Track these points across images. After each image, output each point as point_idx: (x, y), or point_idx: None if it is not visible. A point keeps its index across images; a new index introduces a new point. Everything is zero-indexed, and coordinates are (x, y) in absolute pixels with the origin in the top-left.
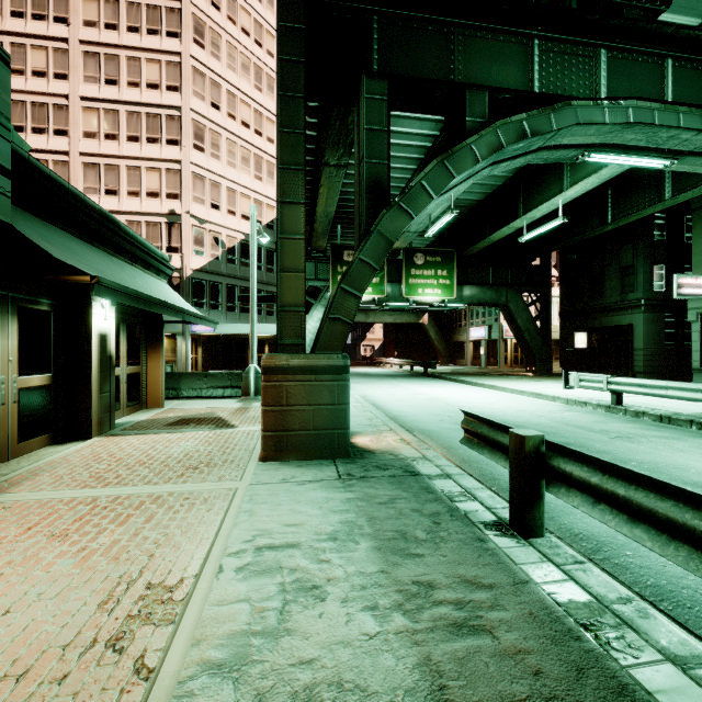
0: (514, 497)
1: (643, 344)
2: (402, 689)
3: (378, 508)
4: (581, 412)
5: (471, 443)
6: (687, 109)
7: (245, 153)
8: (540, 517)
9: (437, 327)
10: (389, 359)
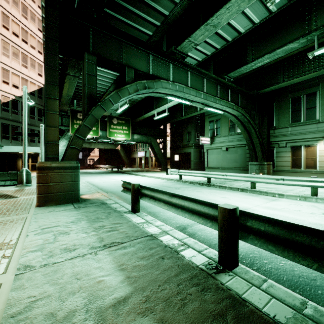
0: (132, 202)
1: (193, 159)
2: (92, 242)
3: (90, 213)
4: (169, 182)
5: (124, 191)
6: (192, 89)
7: (15, 50)
8: (138, 206)
9: (124, 151)
10: (102, 165)
